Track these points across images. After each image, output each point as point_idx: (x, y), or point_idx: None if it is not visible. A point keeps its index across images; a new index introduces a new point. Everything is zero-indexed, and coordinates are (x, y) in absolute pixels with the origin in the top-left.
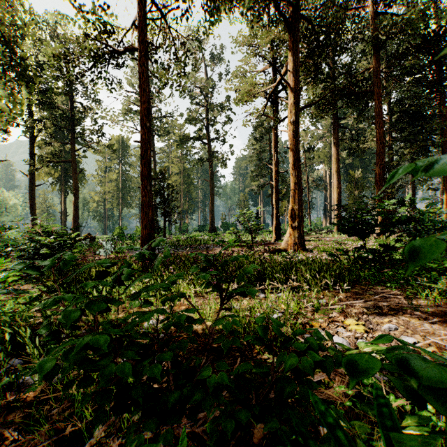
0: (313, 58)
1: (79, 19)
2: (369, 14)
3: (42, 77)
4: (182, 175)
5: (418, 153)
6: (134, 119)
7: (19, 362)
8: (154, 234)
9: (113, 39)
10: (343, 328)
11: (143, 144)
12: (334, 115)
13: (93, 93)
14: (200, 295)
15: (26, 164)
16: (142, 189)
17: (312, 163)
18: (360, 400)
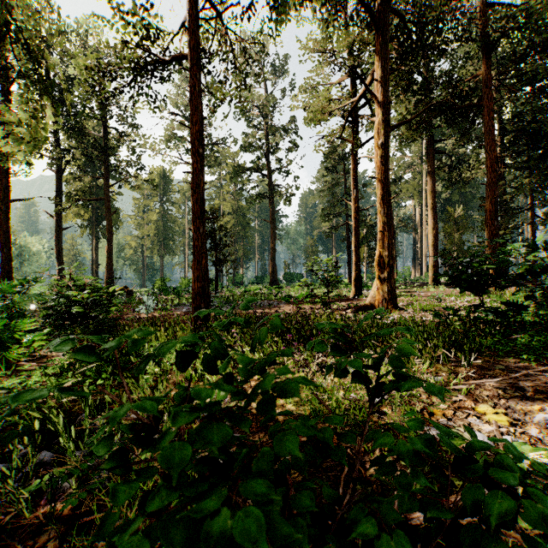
0: (406, 63)
1: (117, 22)
2: (477, 6)
3: (70, 98)
4: (236, 215)
5: (540, 183)
6: (178, 147)
7: (50, 455)
8: (207, 287)
9: (158, 45)
10: (476, 418)
11: (195, 175)
12: (429, 137)
13: (130, 116)
14: (271, 367)
15: (52, 203)
16: (194, 232)
17: (399, 198)
18: (541, 537)
